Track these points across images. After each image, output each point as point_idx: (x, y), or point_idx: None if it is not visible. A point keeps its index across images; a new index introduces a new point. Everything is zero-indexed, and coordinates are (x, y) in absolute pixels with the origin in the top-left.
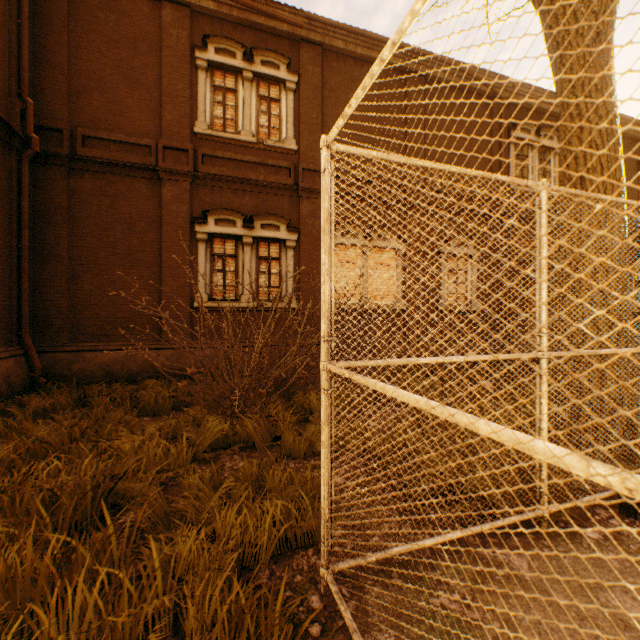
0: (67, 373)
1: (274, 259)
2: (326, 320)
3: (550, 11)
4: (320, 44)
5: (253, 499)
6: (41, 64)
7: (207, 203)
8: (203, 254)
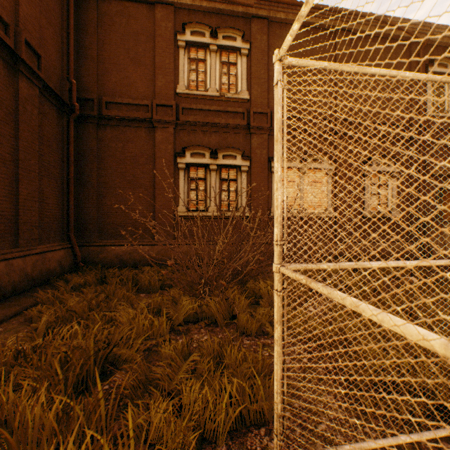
0: (96, 260)
1: (232, 180)
2: (279, 225)
3: None
4: (266, 18)
5: (214, 370)
6: (81, 57)
7: (185, 142)
8: (182, 178)
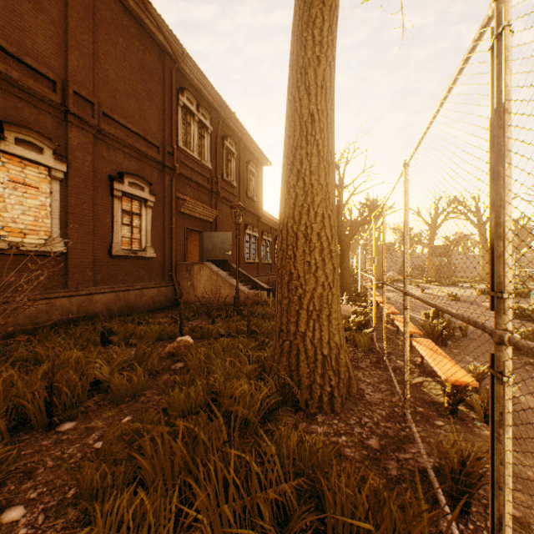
0: None
1: None
2: None
3: None
4: None
5: None
6: None
7: None
8: None
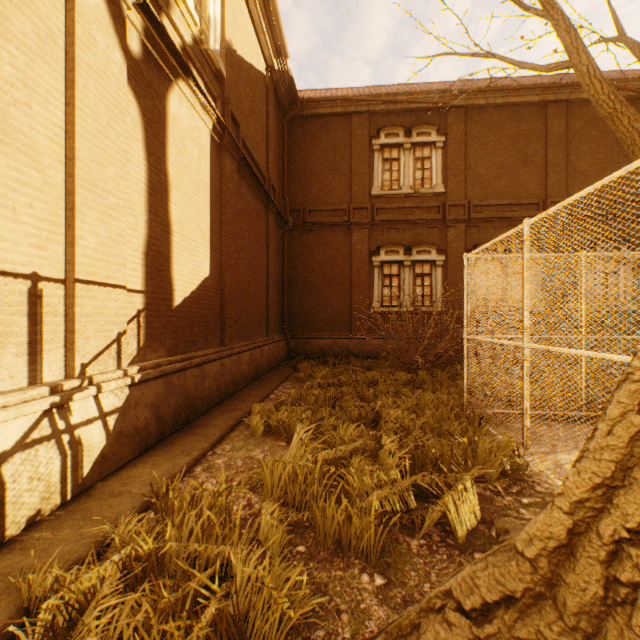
0: (302, 351)
1: (426, 275)
2: (465, 320)
3: (617, 131)
4: (463, 106)
5: None
6: (289, 174)
7: (379, 241)
8: (377, 275)
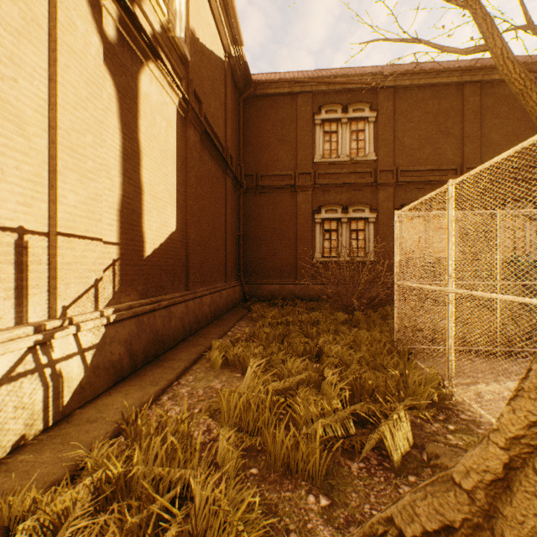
0: (255, 294)
1: (360, 230)
2: (396, 268)
3: (527, 105)
4: (392, 86)
5: None
6: (244, 145)
7: (320, 201)
8: (318, 231)
